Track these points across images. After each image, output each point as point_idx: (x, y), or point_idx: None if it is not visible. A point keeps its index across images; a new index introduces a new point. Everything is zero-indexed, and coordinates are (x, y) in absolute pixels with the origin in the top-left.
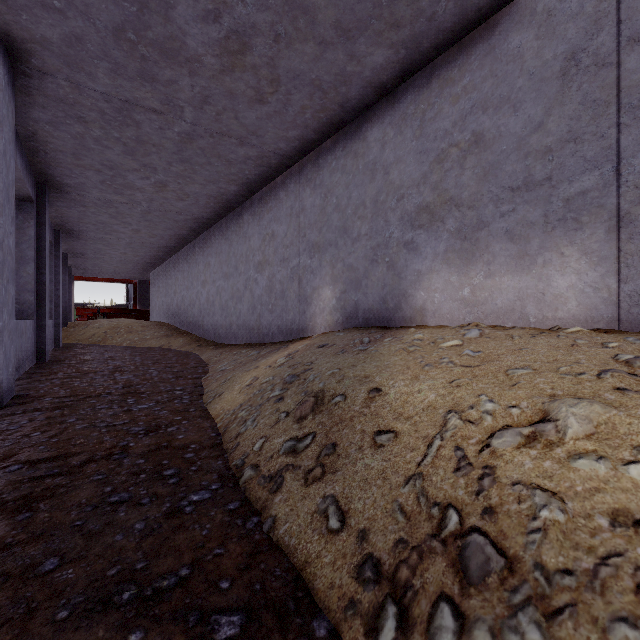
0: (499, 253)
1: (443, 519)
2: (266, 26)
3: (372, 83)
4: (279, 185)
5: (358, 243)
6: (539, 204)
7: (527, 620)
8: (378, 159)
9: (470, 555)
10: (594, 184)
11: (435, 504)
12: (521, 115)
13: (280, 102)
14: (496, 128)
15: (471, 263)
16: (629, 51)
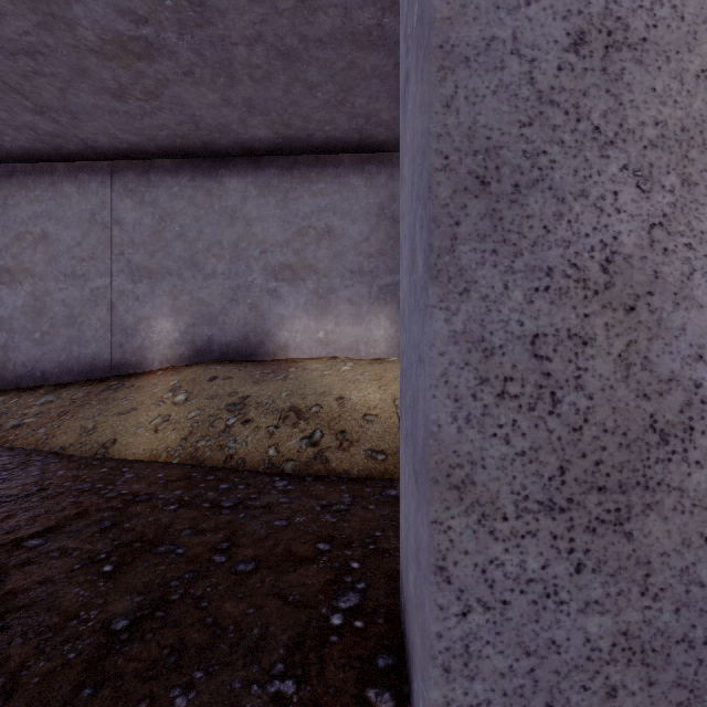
0: (344, 311)
1: None
2: (186, 61)
3: (244, 144)
4: (62, 174)
5: (213, 280)
6: (367, 285)
7: None
8: (239, 209)
9: None
10: (392, 282)
11: None
12: (357, 228)
13: (141, 109)
14: (342, 229)
15: (325, 315)
16: None
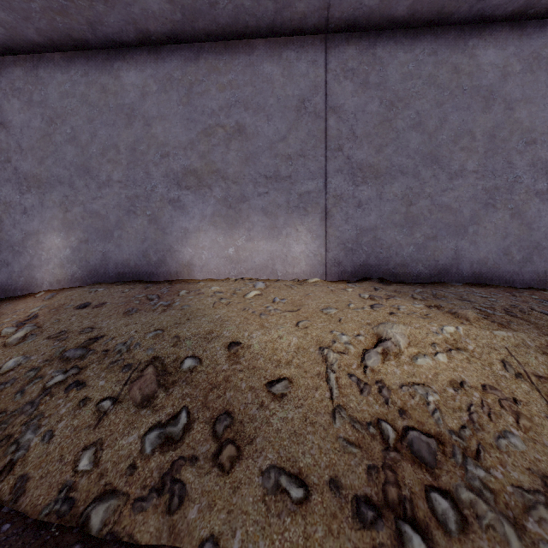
0: (257, 223)
1: (382, 433)
2: None
3: (137, 23)
4: None
5: (108, 189)
6: (284, 193)
7: (474, 468)
8: (137, 106)
9: (419, 448)
10: (314, 188)
11: (368, 424)
12: (272, 125)
13: None
14: (255, 127)
15: (235, 228)
16: (330, 115)
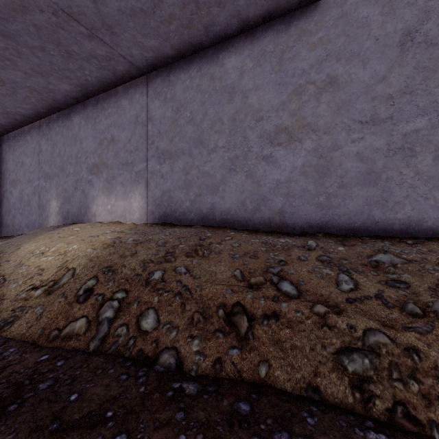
0: (119, 191)
1: None
2: None
3: (69, 95)
4: (27, 131)
5: (69, 177)
6: (129, 172)
7: None
8: (78, 134)
9: None
10: (142, 168)
11: None
12: (125, 134)
13: (9, 90)
14: (118, 136)
15: (111, 194)
16: (149, 123)
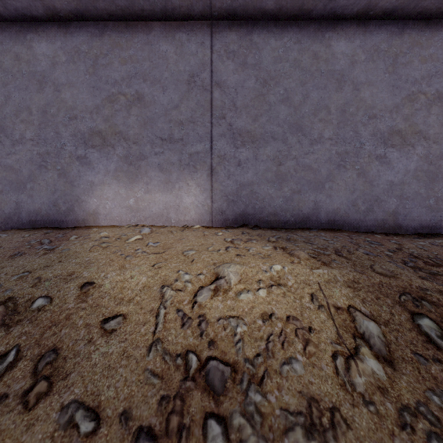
0: (154, 178)
1: (187, 363)
2: None
3: (44, 0)
4: None
5: (21, 146)
6: (177, 153)
7: (254, 393)
8: (48, 74)
9: (213, 377)
10: (202, 150)
11: (178, 356)
12: (167, 95)
13: None
14: (152, 96)
15: (135, 182)
16: (216, 88)
